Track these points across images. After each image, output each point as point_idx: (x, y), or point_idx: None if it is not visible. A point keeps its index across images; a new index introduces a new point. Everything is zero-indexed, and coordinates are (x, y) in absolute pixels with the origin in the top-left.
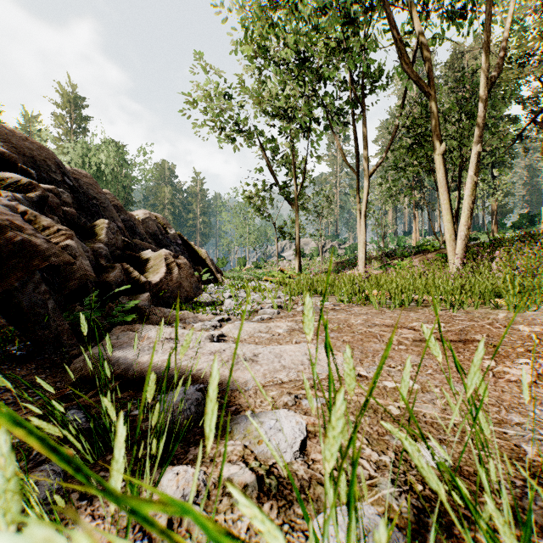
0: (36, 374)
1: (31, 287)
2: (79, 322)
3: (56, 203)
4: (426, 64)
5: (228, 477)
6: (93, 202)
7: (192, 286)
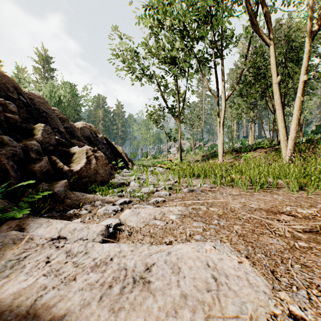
0: None
1: None
2: None
3: None
4: (266, 23)
5: None
6: (43, 114)
7: (106, 172)
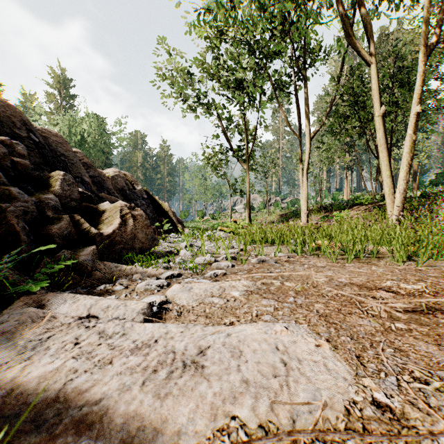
0: None
1: None
2: None
3: (4, 152)
4: (366, 34)
5: None
6: (61, 158)
7: (147, 237)
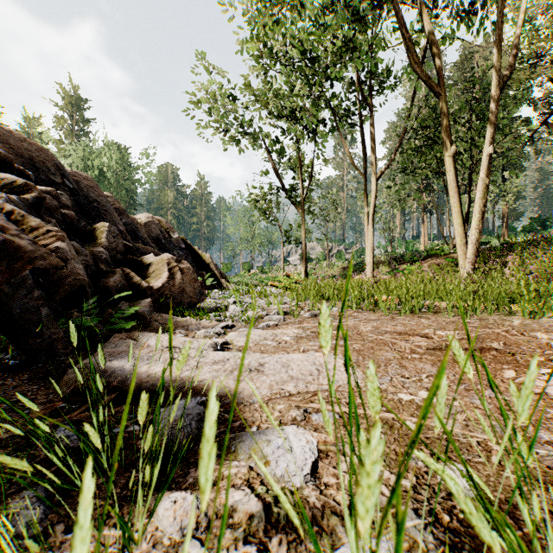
0: (29, 385)
1: (24, 292)
2: (69, 331)
3: (54, 205)
4: (436, 64)
5: (232, 505)
6: (94, 205)
7: (195, 291)
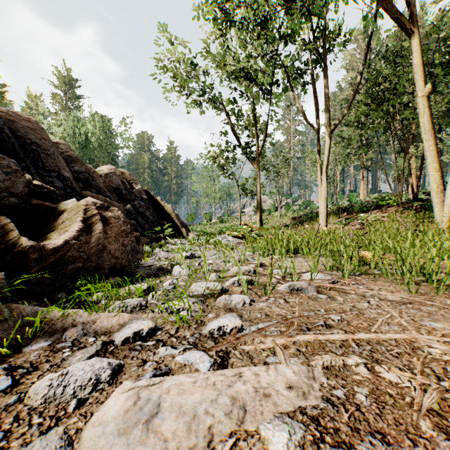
0: None
1: None
2: None
3: None
4: None
5: None
6: (32, 147)
7: (125, 249)
